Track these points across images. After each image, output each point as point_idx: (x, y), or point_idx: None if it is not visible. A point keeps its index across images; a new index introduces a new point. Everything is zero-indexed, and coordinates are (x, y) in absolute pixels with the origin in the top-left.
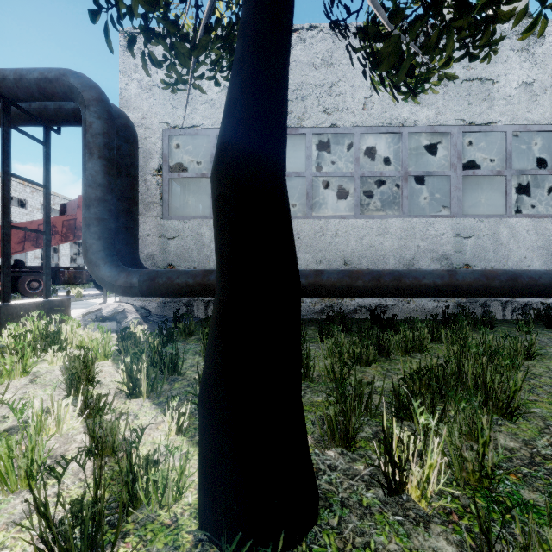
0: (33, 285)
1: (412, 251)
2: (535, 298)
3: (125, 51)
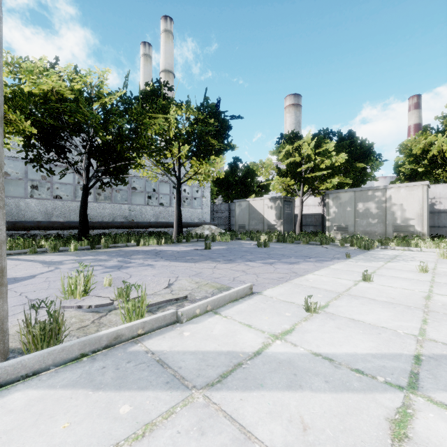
0: None
1: (115, 215)
2: (152, 230)
3: None
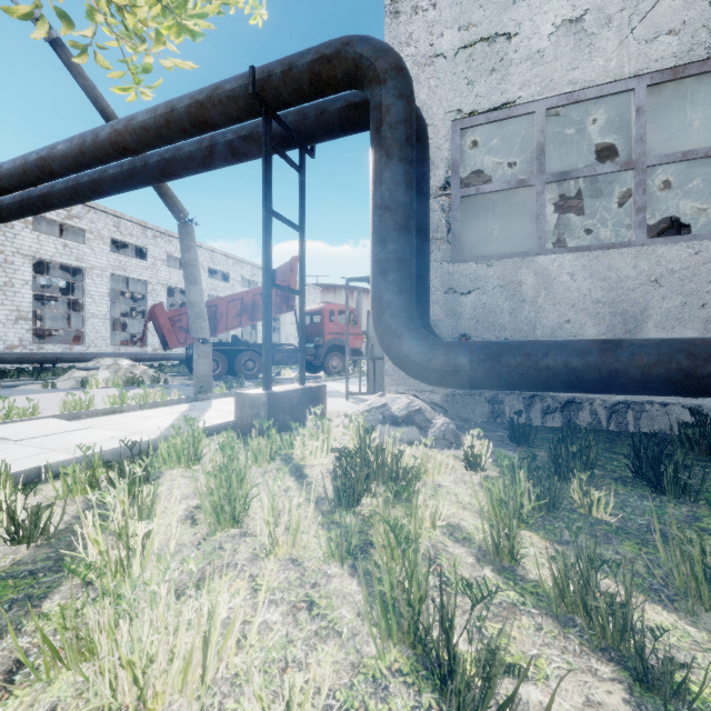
0: (248, 365)
1: None
2: None
3: (393, 18)
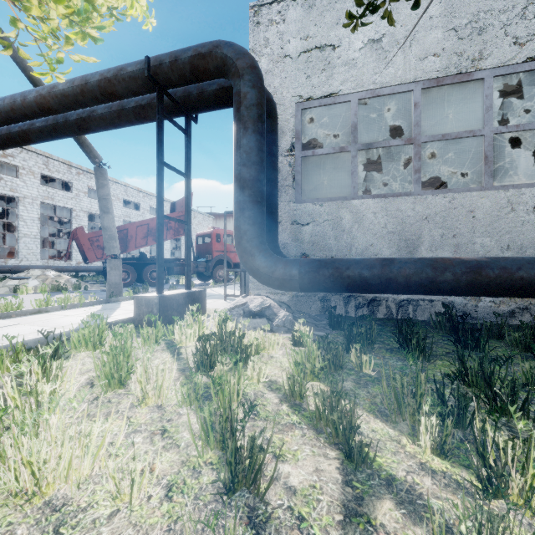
0: (153, 275)
1: None
2: None
3: (255, 26)
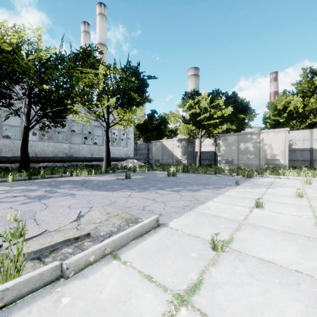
0: None
1: (57, 151)
2: (88, 163)
3: None
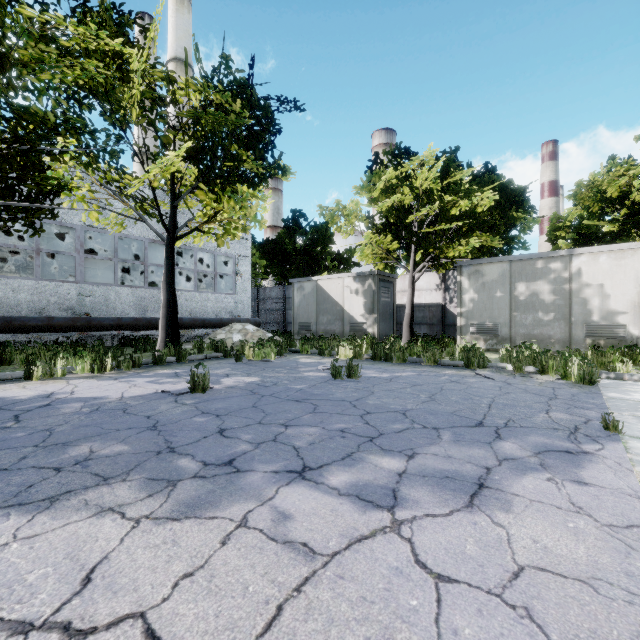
0: None
1: (44, 303)
2: (132, 333)
3: None
